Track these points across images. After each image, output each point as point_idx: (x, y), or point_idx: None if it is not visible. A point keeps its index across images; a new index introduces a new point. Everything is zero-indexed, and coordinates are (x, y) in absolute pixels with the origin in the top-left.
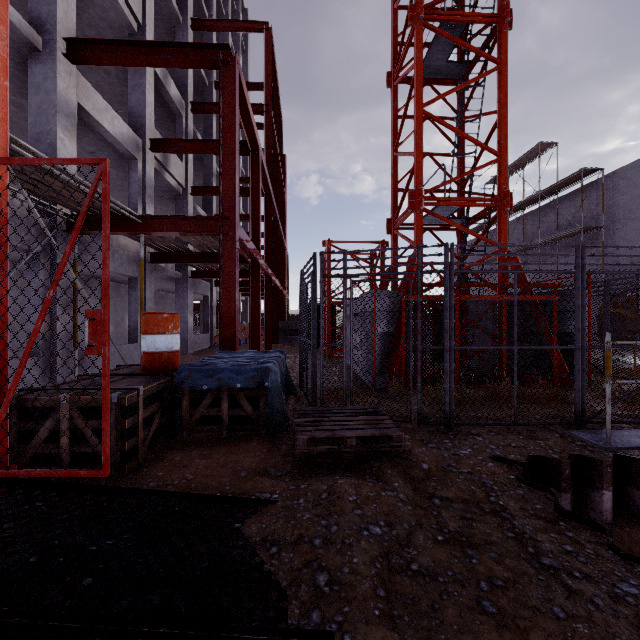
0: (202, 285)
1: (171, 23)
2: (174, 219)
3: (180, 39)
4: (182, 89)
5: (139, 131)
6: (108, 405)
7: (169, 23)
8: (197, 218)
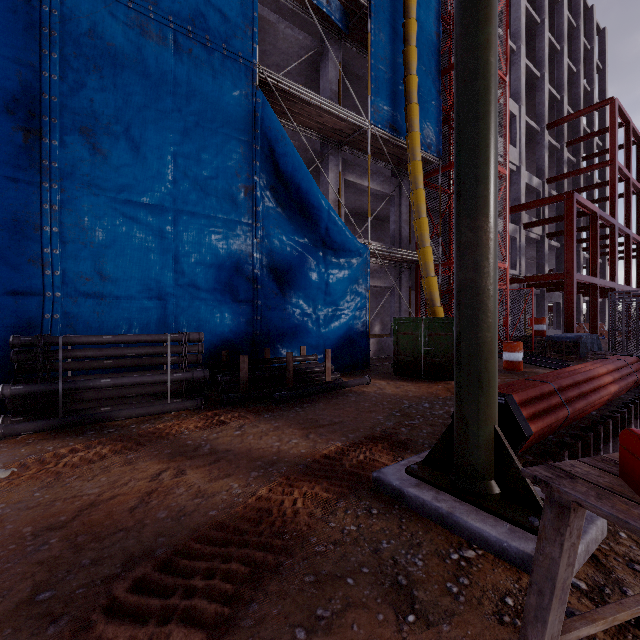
0: (555, 295)
1: (532, 135)
2: (540, 275)
3: (538, 142)
4: (540, 173)
5: (517, 222)
6: (533, 337)
7: (531, 135)
8: (552, 274)
